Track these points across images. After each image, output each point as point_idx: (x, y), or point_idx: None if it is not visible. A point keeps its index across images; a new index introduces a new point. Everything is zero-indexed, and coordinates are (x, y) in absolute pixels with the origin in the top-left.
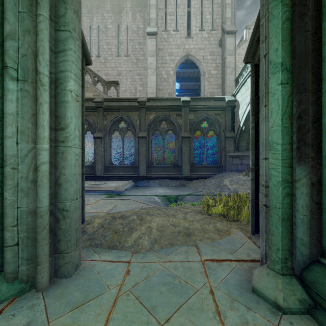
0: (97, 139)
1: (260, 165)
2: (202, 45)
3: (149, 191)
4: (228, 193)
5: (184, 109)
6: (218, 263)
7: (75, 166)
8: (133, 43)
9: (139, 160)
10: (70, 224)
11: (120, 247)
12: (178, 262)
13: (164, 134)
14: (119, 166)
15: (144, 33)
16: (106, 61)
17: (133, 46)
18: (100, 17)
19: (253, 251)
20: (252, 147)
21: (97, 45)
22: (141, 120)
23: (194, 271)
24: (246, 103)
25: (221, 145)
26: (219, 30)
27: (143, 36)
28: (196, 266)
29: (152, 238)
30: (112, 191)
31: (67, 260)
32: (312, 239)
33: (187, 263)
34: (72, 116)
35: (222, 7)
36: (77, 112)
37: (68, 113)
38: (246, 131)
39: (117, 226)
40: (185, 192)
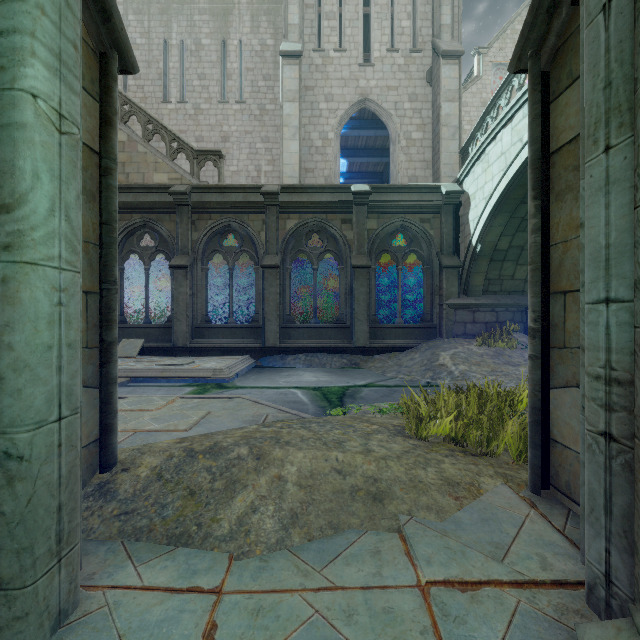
0: (176, 270)
1: (586, 319)
2: (394, 81)
3: (285, 378)
4: (451, 382)
5: (356, 209)
6: (467, 592)
7: (53, 322)
8: (254, 75)
9: (264, 313)
10: (29, 498)
11: (199, 540)
12: (355, 590)
13: (317, 261)
14: (224, 327)
15: (275, 57)
16: (199, 112)
17: (253, 82)
18: (186, 23)
19: (554, 549)
20: (534, 277)
21: (179, 79)
22: (269, 232)
23: (402, 624)
24: (485, 197)
25: (432, 284)
26: (427, 51)
27: (273, 63)
28: (407, 604)
29: (285, 510)
30: (207, 378)
31: (20, 608)
32: None
33: (379, 592)
34: (39, 173)
35: (434, 4)
36: (60, 165)
37: (23, 160)
38: (483, 254)
39: (198, 477)
40: (360, 381)
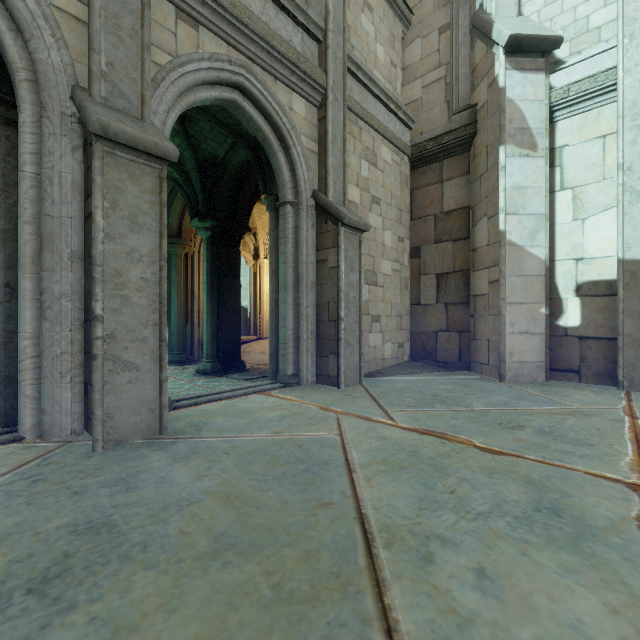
0: None
1: None
2: None
3: None
4: None
5: None
6: None
7: None
8: None
9: None
10: None
11: None
12: None
13: None
14: None
15: None
16: None
17: None
18: None
19: None
20: None
21: None
22: None
23: None
24: None
25: None
26: None
27: None
28: None
29: None
30: None
31: None
32: (170, 348)
33: None
34: None
35: None
36: None
37: None
38: None
39: None
40: None
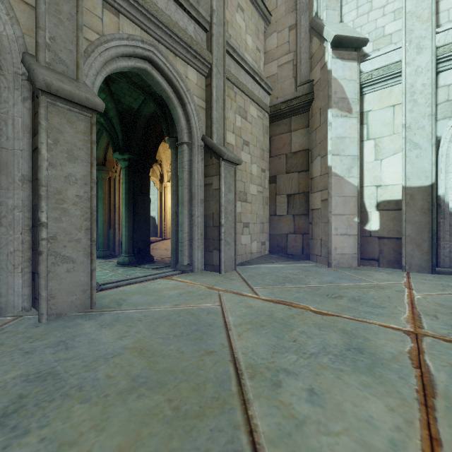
0: None
1: None
2: None
3: None
4: None
5: None
6: None
7: None
8: None
9: None
10: None
11: None
12: None
13: None
14: None
15: None
16: None
17: None
18: None
19: None
20: None
21: None
22: None
23: None
24: None
25: None
26: None
27: None
28: None
29: None
30: None
31: None
32: (97, 246)
33: None
34: None
35: None
36: None
37: None
38: None
39: None
40: None
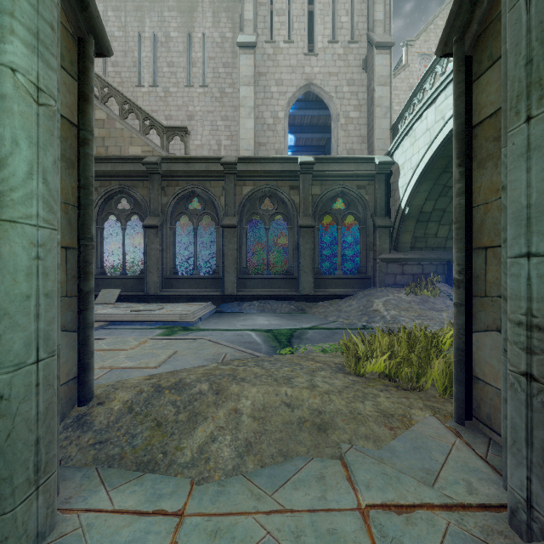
0: (149, 229)
1: (508, 271)
2: (335, 68)
3: (241, 321)
4: (383, 325)
5: (303, 177)
6: (403, 514)
7: (31, 274)
8: (215, 63)
9: (224, 266)
10: (8, 433)
11: (164, 466)
12: (303, 513)
13: (269, 221)
14: (190, 278)
15: (233, 48)
16: (168, 94)
17: (214, 69)
18: (157, 18)
19: (478, 475)
20: (458, 234)
21: (151, 66)
22: (227, 197)
23: None
24: (412, 167)
25: (367, 241)
26: (363, 43)
27: (232, 53)
28: (349, 525)
29: (241, 440)
30: (175, 322)
31: None
32: None
33: (324, 514)
34: (18, 139)
35: (369, 2)
36: (37, 133)
37: (3, 128)
38: (411, 215)
39: (164, 410)
40: (306, 324)
